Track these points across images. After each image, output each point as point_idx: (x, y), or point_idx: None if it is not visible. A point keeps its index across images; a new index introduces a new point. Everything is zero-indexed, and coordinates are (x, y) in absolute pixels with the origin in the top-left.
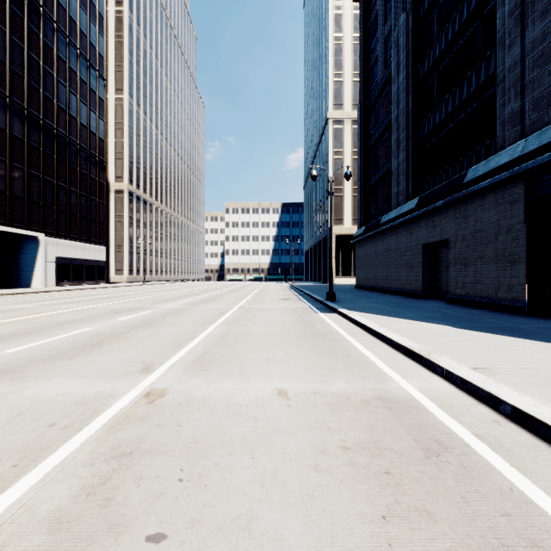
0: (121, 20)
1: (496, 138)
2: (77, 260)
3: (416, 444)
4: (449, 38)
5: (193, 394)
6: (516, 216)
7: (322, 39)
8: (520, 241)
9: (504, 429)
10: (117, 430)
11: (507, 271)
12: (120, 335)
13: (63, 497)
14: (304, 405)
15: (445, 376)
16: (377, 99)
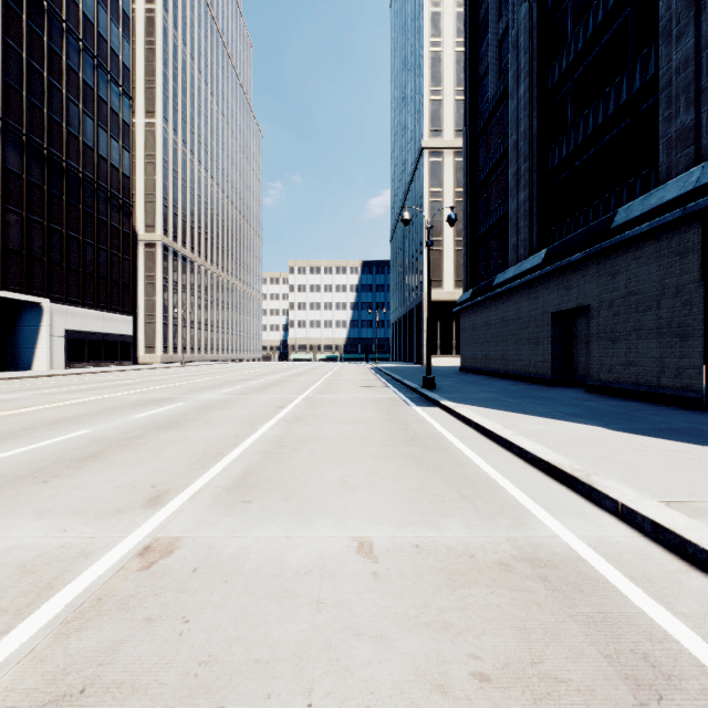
0: (153, 21)
1: (657, 165)
2: (94, 334)
3: (611, 668)
4: (590, 33)
5: (219, 550)
6: (688, 272)
7: (415, 45)
8: (694, 307)
9: None
10: (73, 632)
11: (675, 349)
12: (130, 441)
13: None
14: (401, 572)
15: (621, 515)
16: (488, 121)
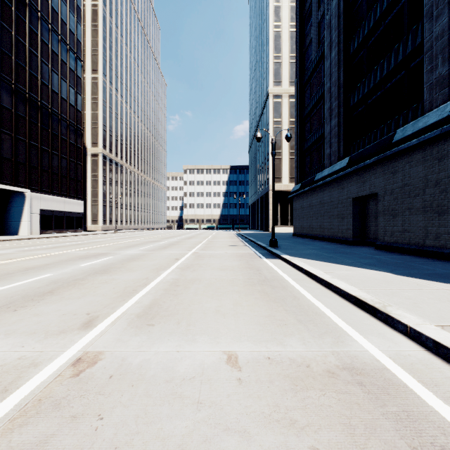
0: (97, 12)
1: (422, 101)
2: (59, 212)
3: None
4: (378, 16)
5: (129, 361)
6: (444, 171)
7: (264, 27)
8: (448, 193)
9: None
10: (16, 428)
11: (435, 221)
12: (76, 282)
13: None
14: (258, 378)
15: (410, 335)
16: (311, 75)
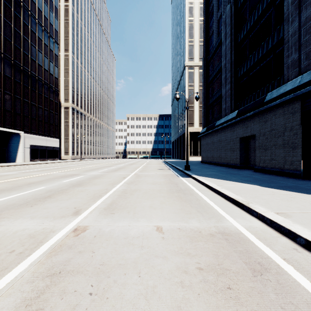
0: (68, 10)
1: (283, 75)
2: (42, 146)
3: (246, 266)
4: (256, 18)
5: (103, 230)
6: (295, 121)
7: (182, 21)
8: (298, 135)
9: (302, 254)
10: (53, 256)
11: (290, 153)
12: (63, 191)
13: (9, 307)
14: (173, 237)
15: (259, 218)
16: (213, 54)
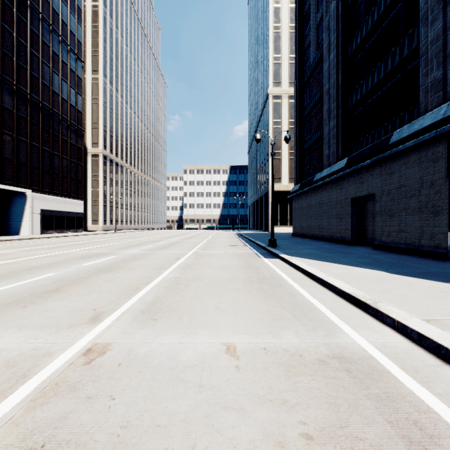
0: (97, 13)
1: (418, 104)
2: (59, 212)
3: (393, 430)
4: (375, 19)
5: (136, 351)
6: (438, 172)
7: (263, 28)
8: (442, 194)
9: None
10: (38, 406)
11: (430, 221)
12: (80, 280)
13: None
14: (254, 366)
15: (397, 328)
16: (310, 76)
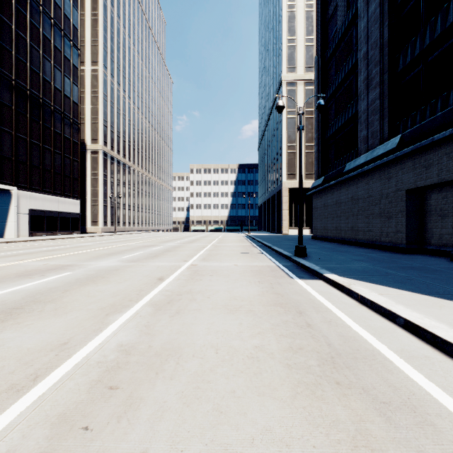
0: (97, 0)
1: None
2: (51, 212)
3: None
4: None
5: None
6: None
7: (276, 10)
8: None
9: None
10: None
11: None
12: None
13: None
14: None
15: None
16: (337, 46)
